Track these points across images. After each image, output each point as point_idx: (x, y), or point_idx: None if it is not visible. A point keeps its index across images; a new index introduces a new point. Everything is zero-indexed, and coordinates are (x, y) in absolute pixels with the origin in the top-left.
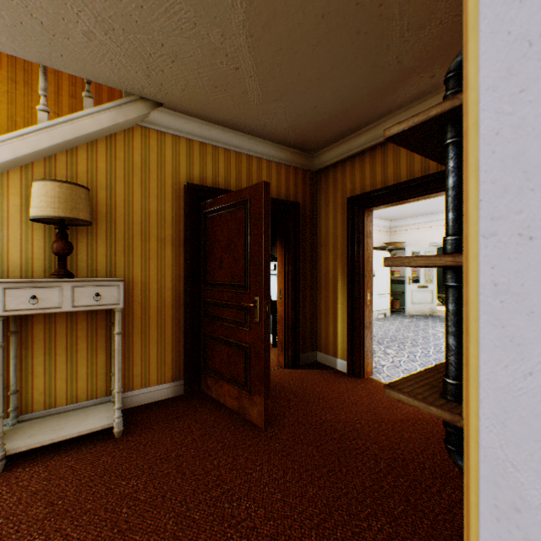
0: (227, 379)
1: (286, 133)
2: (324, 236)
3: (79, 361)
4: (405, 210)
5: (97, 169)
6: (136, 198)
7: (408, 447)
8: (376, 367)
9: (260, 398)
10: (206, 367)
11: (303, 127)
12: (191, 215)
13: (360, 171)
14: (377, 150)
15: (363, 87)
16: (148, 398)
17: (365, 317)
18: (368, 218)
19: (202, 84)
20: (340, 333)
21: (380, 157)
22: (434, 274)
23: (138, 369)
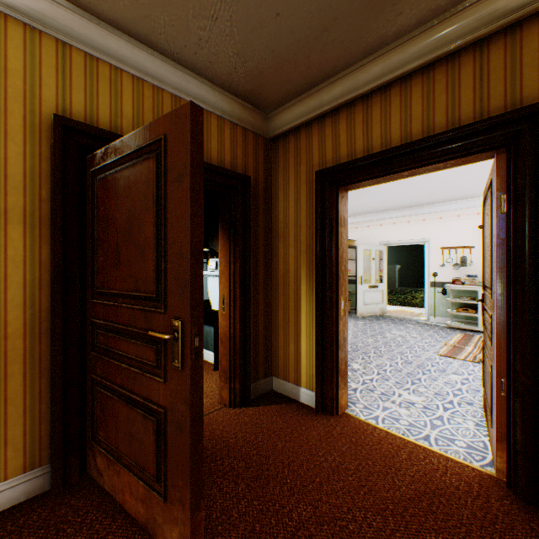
0: (128, 464)
1: (232, 66)
2: (282, 224)
3: None
4: (358, 206)
5: None
6: None
7: None
8: (348, 393)
9: (184, 513)
10: (96, 434)
11: (258, 57)
12: (63, 173)
13: (333, 135)
14: (357, 107)
15: None
16: None
17: (339, 332)
18: (343, 200)
19: None
20: (304, 353)
21: (362, 116)
22: (384, 273)
23: None
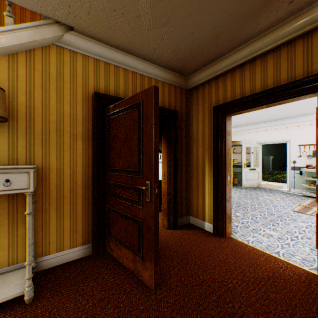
0: (125, 245)
1: (169, 57)
2: (195, 135)
3: (0, 234)
4: (242, 121)
5: (18, 76)
6: (52, 102)
7: (278, 311)
8: (232, 227)
9: (151, 265)
10: (109, 233)
11: (183, 52)
12: (97, 117)
13: (223, 87)
14: (236, 71)
15: (233, 12)
16: (62, 260)
17: (226, 193)
18: (228, 121)
19: (103, 6)
20: (207, 204)
21: (239, 76)
22: (259, 161)
23: (53, 237)
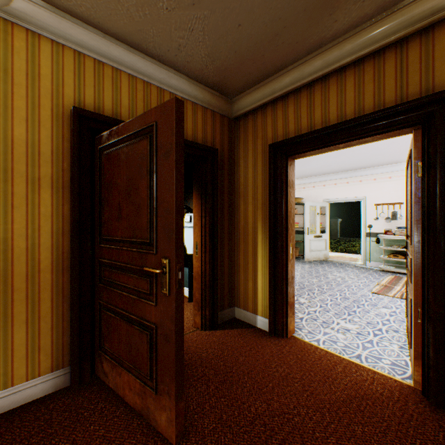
0: (127, 367)
1: (203, 64)
2: (243, 186)
3: None
4: (305, 170)
5: None
6: None
7: None
8: (295, 321)
9: (170, 401)
10: (102, 346)
11: (224, 56)
12: (79, 150)
13: (283, 116)
14: (302, 93)
15: None
16: (10, 403)
17: (288, 272)
18: (291, 167)
19: None
20: (260, 289)
21: (306, 100)
22: (327, 225)
23: None
